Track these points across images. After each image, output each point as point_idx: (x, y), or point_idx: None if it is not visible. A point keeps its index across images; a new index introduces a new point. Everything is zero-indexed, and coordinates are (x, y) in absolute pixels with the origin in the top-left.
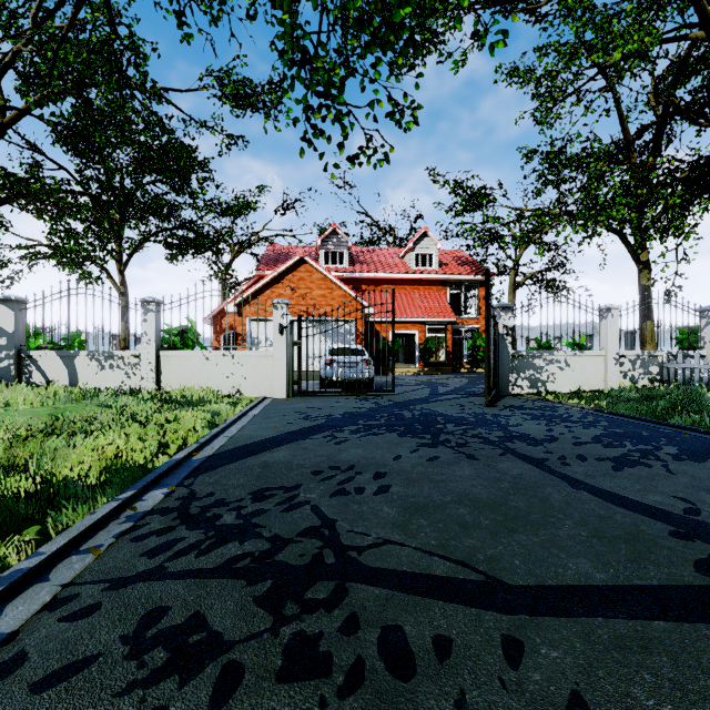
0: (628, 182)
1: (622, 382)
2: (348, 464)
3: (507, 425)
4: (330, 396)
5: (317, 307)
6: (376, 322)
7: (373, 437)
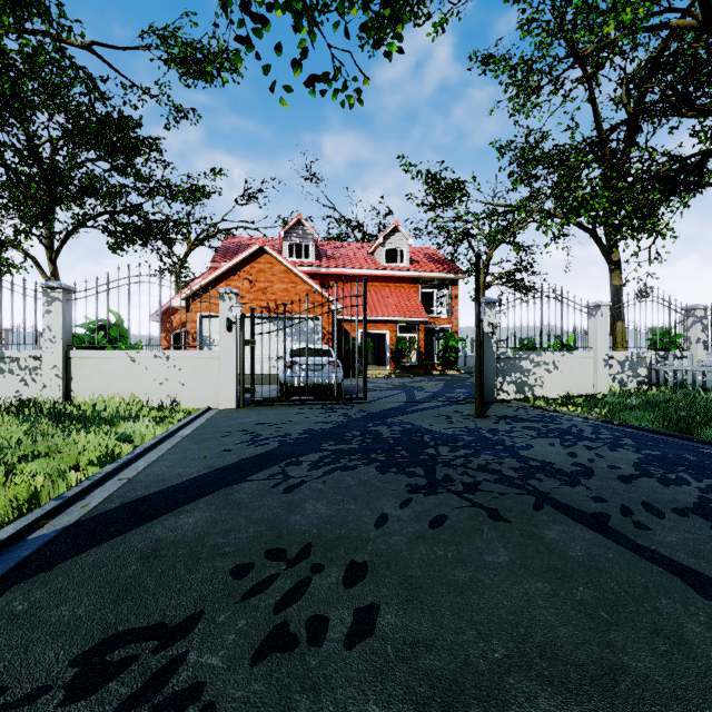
0: (608, 175)
1: (612, 385)
2: (301, 541)
3: (515, 447)
4: (289, 406)
5: (279, 303)
6: (344, 320)
7: (342, 475)
